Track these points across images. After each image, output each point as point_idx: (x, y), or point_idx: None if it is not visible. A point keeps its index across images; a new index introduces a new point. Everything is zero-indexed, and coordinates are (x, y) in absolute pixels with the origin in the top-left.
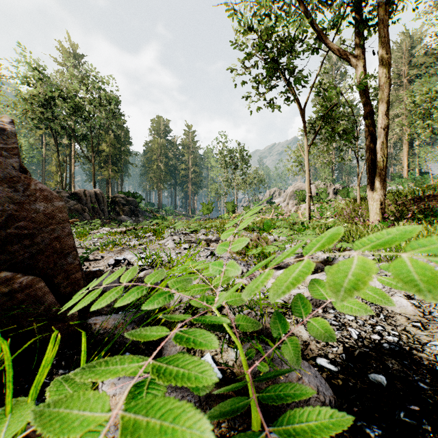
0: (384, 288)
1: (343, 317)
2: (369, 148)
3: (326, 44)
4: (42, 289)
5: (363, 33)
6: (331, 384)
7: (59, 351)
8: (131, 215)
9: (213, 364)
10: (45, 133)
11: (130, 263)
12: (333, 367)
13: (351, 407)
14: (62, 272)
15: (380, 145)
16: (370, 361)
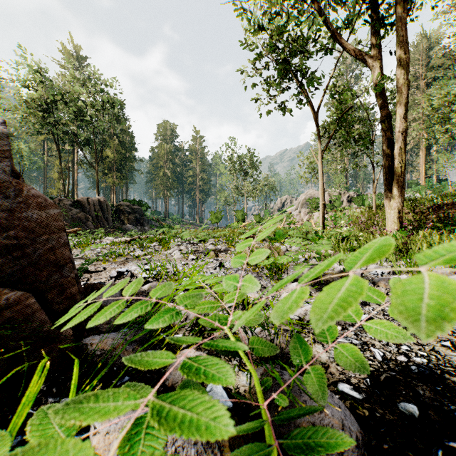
0: None
1: (364, 336)
2: (387, 153)
3: (340, 44)
4: (32, 305)
5: (379, 33)
6: (356, 415)
7: (51, 375)
8: (136, 224)
9: (222, 391)
10: (47, 139)
11: (133, 275)
12: (357, 395)
13: (380, 443)
14: (56, 286)
15: (398, 150)
16: (398, 387)
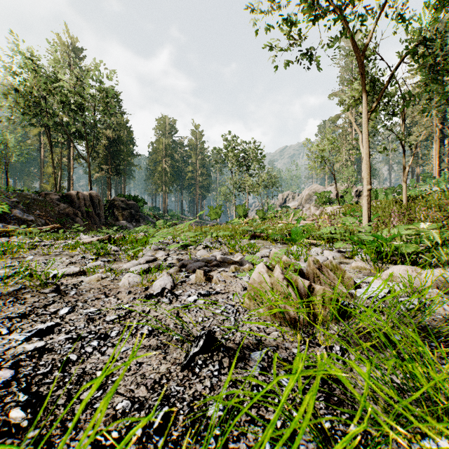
0: None
1: None
2: None
3: None
4: None
5: None
6: None
7: None
8: (131, 220)
9: None
10: (44, 134)
11: None
12: None
13: None
14: None
15: None
16: None
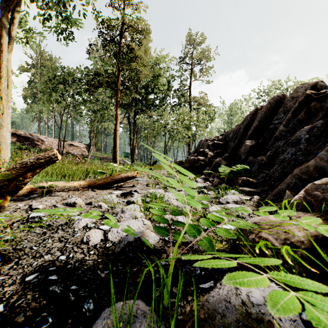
0: None
1: None
2: None
3: None
4: None
5: None
6: None
7: None
8: None
9: None
10: None
11: None
12: None
13: None
14: None
15: None
16: None
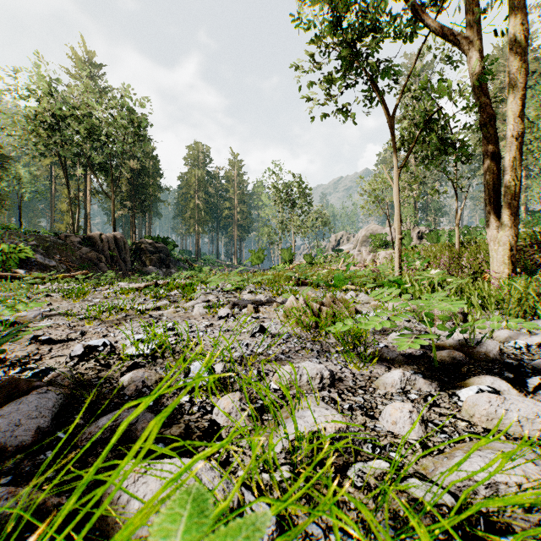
0: None
1: None
2: (490, 168)
3: (424, 23)
4: None
5: (479, 5)
6: None
7: None
8: (160, 265)
9: None
10: (55, 163)
11: (114, 351)
12: None
13: None
14: None
15: (511, 162)
16: None
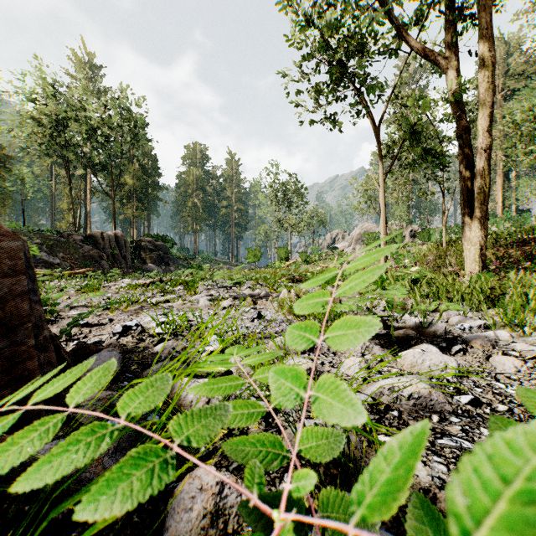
0: (519, 373)
1: (477, 433)
2: (465, 176)
3: (407, 43)
4: None
5: (455, 27)
6: None
7: None
8: (159, 263)
9: None
10: (55, 163)
11: (145, 330)
12: None
13: None
14: (2, 359)
15: (481, 171)
16: None
